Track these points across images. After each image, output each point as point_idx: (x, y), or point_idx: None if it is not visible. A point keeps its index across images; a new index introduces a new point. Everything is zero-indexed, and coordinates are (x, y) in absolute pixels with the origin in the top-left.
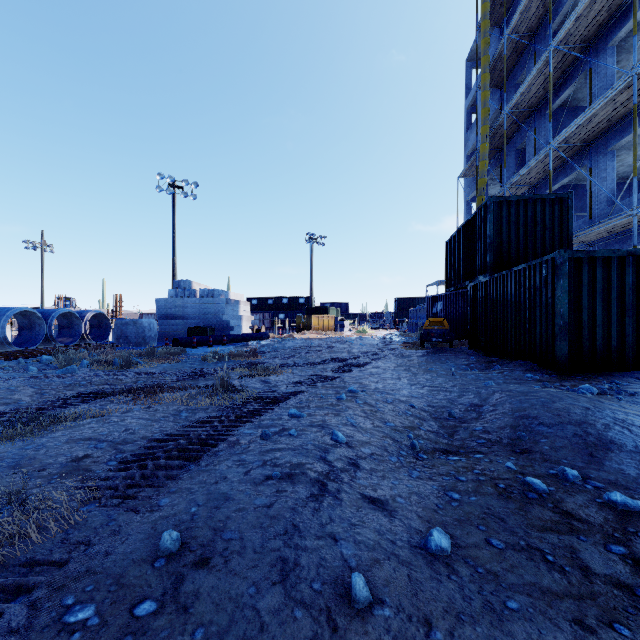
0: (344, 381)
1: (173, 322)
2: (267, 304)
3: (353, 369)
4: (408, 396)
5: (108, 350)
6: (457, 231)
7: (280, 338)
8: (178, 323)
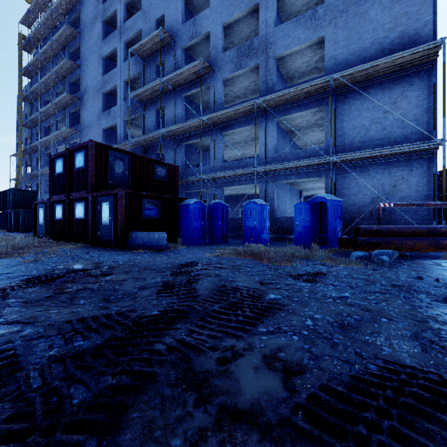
0: None
1: None
2: None
3: None
4: None
5: None
6: (3, 191)
7: None
8: None
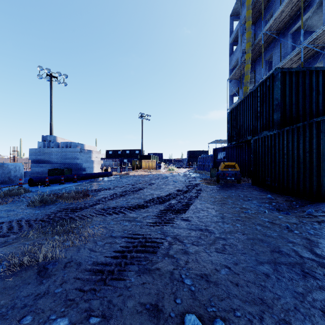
0: (170, 256)
1: (41, 165)
2: (117, 154)
3: (175, 217)
4: None
5: None
6: (239, 103)
7: (119, 175)
8: (45, 165)
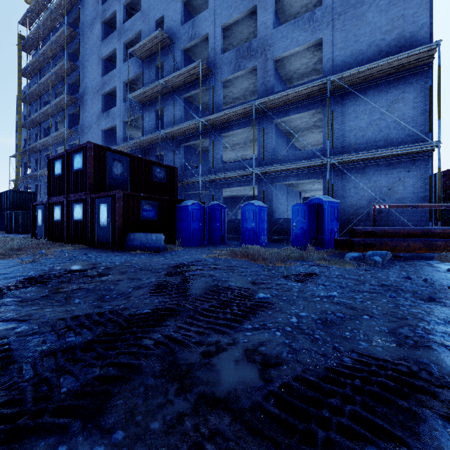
0: None
1: None
2: None
3: None
4: None
5: None
6: (2, 192)
7: None
8: None
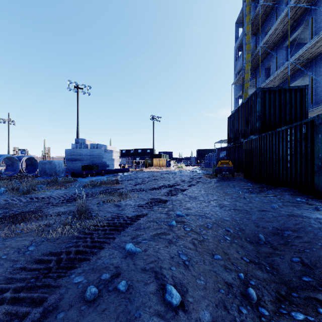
0: (173, 204)
1: (74, 162)
2: (130, 153)
3: (178, 193)
4: (222, 219)
5: (28, 179)
6: (235, 111)
7: (135, 171)
8: (77, 163)
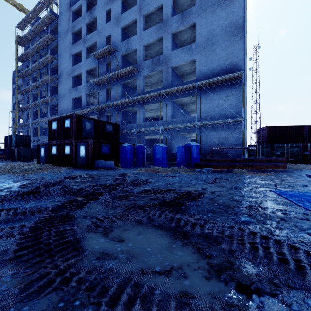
0: None
1: None
2: None
3: None
4: None
5: None
6: (8, 135)
7: None
8: None
